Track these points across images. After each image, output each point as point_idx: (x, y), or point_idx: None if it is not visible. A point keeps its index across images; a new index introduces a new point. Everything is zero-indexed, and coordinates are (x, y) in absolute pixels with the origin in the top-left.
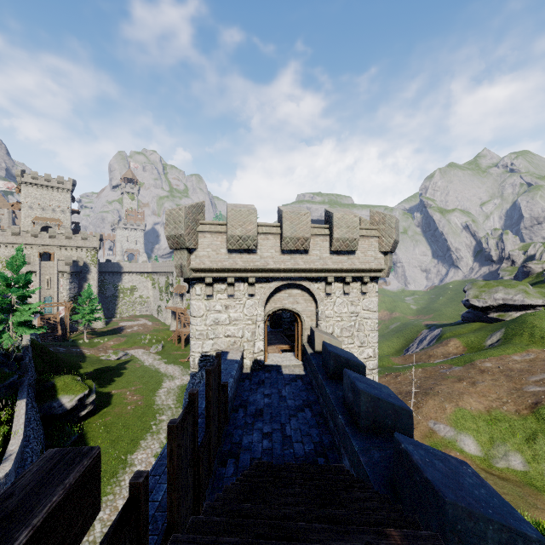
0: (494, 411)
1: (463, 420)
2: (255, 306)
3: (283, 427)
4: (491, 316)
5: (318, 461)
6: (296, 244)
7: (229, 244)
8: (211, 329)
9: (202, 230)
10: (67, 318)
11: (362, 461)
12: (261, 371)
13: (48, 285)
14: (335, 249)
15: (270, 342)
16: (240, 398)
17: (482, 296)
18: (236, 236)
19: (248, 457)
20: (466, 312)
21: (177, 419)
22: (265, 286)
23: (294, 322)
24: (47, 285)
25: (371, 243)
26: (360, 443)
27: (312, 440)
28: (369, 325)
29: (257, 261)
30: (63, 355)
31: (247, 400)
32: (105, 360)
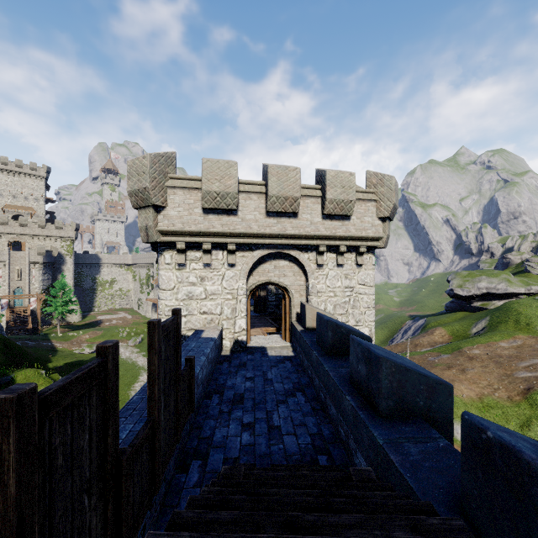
0: (486, 398)
1: (455, 408)
2: (236, 279)
3: (269, 416)
4: (475, 305)
5: (319, 461)
6: (284, 205)
7: (204, 202)
8: (184, 305)
9: (172, 185)
10: (39, 311)
11: (394, 460)
12: (243, 353)
13: (18, 276)
14: (328, 212)
15: (254, 325)
16: (216, 383)
17: (466, 286)
18: (212, 192)
19: (220, 458)
20: (449, 302)
21: (28, 385)
22: (247, 255)
23: (280, 305)
24: (17, 276)
25: (368, 208)
26: (384, 432)
27: (307, 432)
28: (365, 302)
29: (238, 224)
30: (31, 349)
31: (224, 385)
32: (78, 354)
